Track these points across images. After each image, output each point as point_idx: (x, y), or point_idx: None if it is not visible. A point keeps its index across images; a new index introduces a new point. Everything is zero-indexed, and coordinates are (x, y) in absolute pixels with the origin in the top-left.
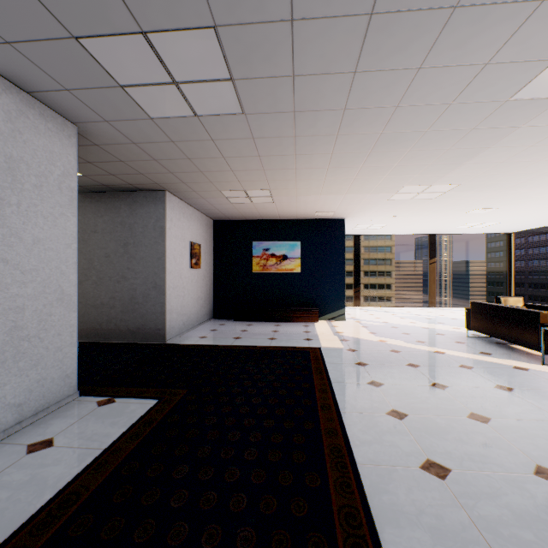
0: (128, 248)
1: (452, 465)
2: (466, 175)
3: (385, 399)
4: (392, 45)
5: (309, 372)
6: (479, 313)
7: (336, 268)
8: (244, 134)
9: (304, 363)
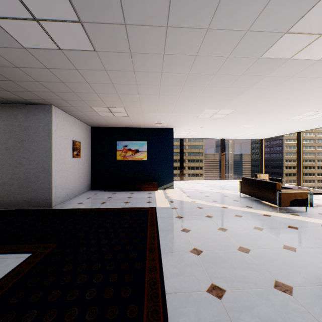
0: (23, 144)
1: (226, 286)
2: (238, 104)
3: (190, 241)
4: (189, 9)
5: (146, 224)
6: (246, 184)
7: (168, 158)
8: (99, 66)
9: (143, 218)
